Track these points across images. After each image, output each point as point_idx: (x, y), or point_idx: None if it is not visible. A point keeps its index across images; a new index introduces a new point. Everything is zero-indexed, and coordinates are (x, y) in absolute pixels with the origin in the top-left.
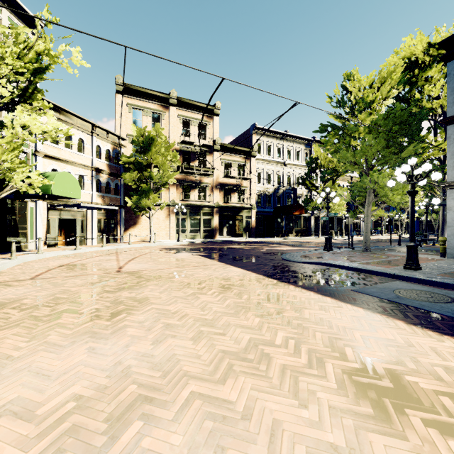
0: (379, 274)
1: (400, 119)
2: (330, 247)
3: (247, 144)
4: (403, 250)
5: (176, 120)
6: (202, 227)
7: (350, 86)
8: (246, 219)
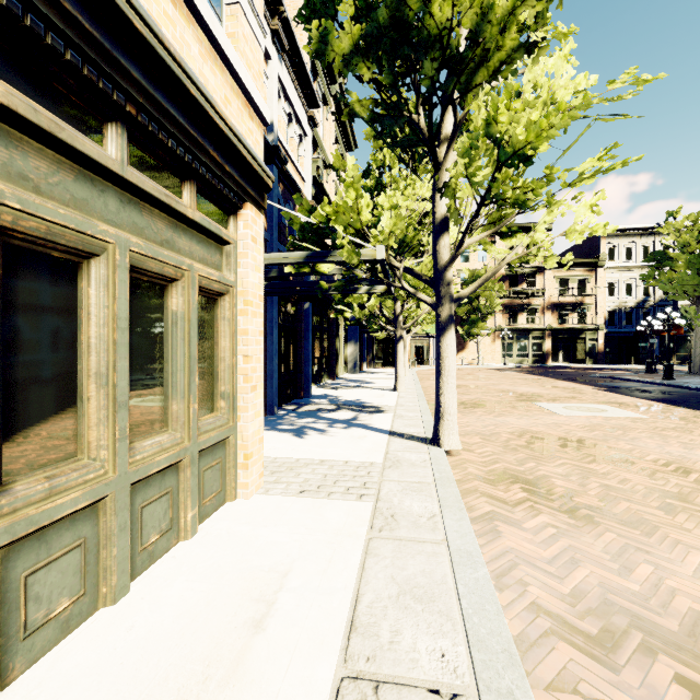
0: (635, 381)
1: None
2: (651, 370)
3: (593, 250)
4: None
5: (502, 247)
6: (531, 351)
7: (664, 230)
8: (590, 342)
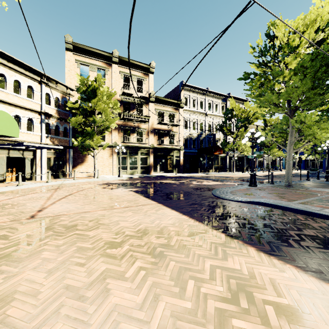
0: None
1: (325, 61)
2: (255, 183)
3: (176, 98)
4: (319, 185)
5: (118, 76)
6: (140, 164)
7: (276, 31)
8: (176, 158)
